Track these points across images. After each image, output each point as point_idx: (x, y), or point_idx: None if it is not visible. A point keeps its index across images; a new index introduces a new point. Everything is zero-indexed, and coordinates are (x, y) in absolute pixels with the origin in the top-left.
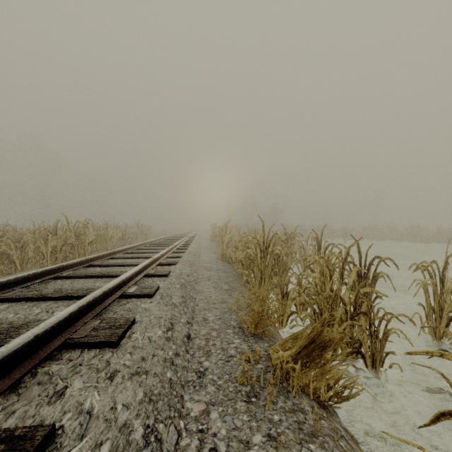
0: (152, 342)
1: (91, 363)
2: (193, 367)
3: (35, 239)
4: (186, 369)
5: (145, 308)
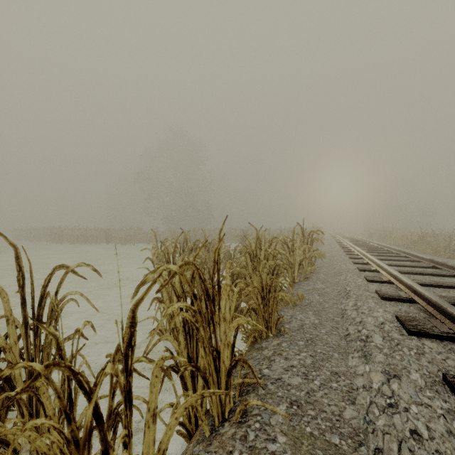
0: None
1: None
2: None
3: None
4: None
5: None
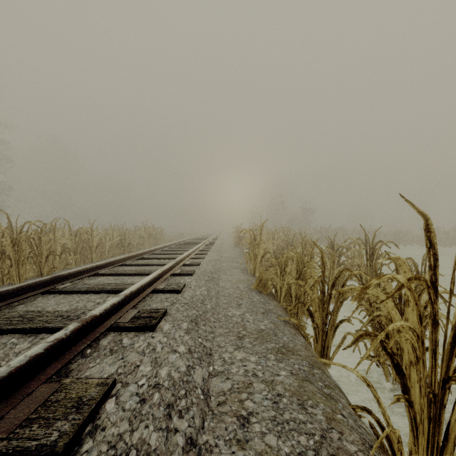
0: None
1: None
2: None
3: None
4: None
5: None
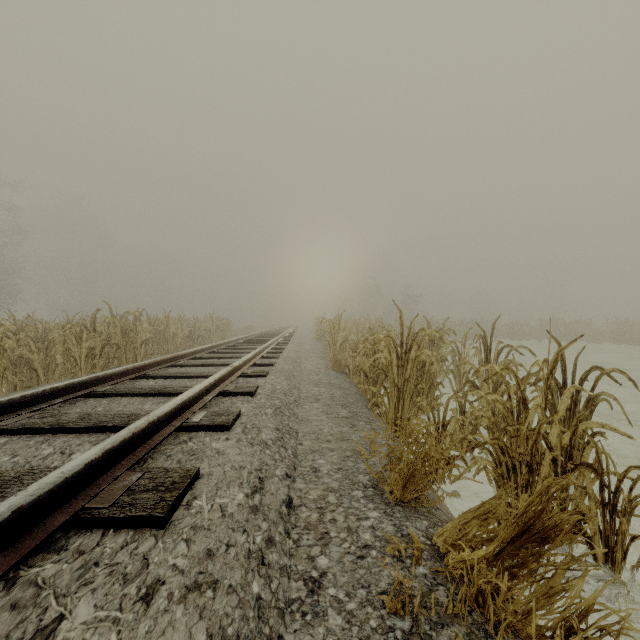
0: (227, 516)
1: (115, 562)
2: (298, 568)
3: (65, 337)
4: (286, 573)
5: (216, 451)
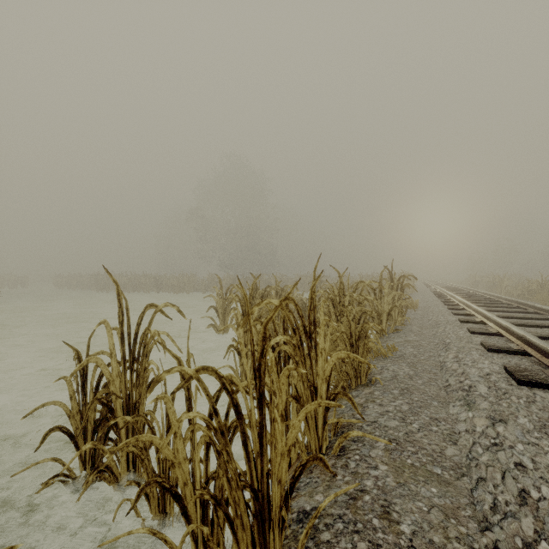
0: None
1: None
2: None
3: None
4: None
5: None
